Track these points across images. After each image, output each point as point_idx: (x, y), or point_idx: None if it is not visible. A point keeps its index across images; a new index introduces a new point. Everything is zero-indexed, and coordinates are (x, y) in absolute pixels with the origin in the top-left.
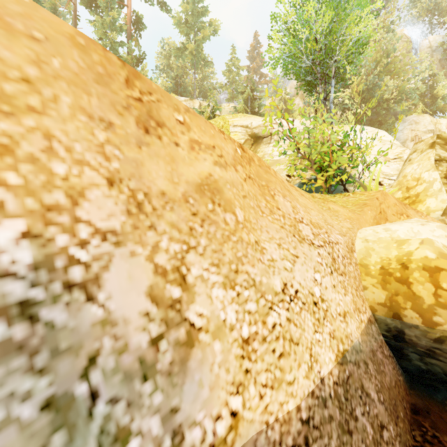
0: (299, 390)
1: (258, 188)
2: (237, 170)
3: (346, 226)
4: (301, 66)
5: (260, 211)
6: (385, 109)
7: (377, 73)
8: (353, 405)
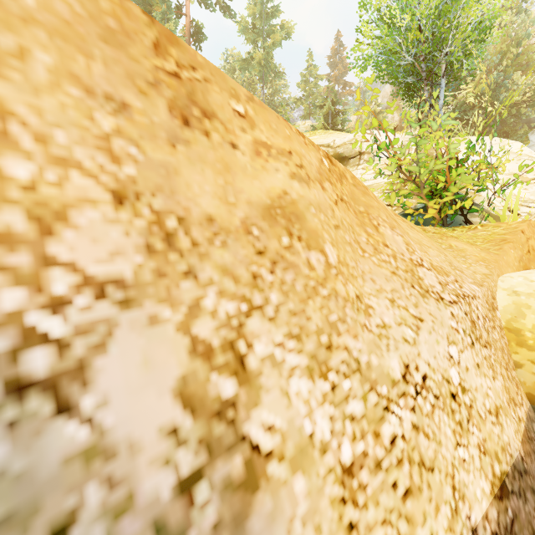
0: None
1: (355, 216)
2: (324, 188)
3: (481, 271)
4: (399, 64)
5: (359, 250)
6: (514, 116)
7: (502, 69)
8: None
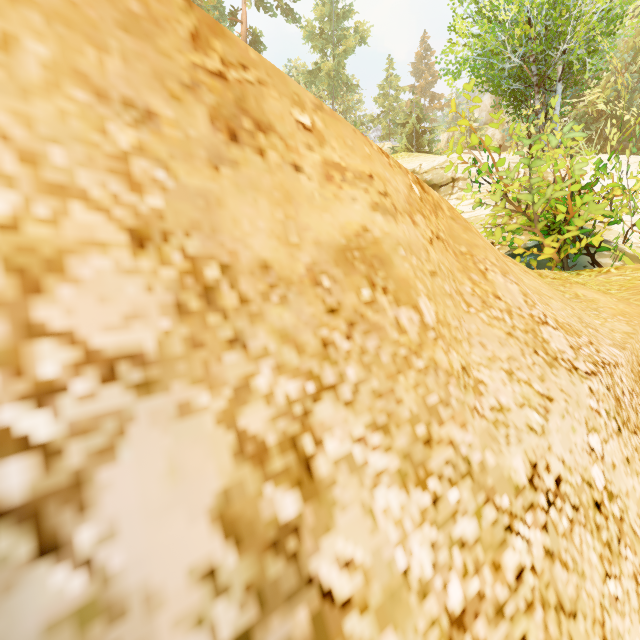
0: None
1: (455, 259)
2: (415, 223)
3: (621, 329)
4: (503, 68)
5: (462, 303)
6: None
7: (636, 69)
8: None
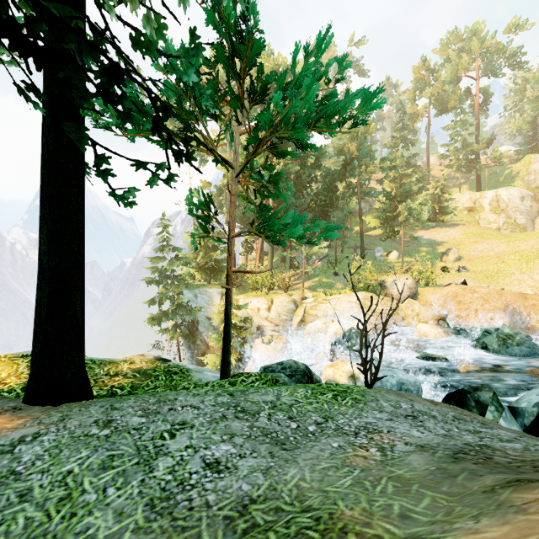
0: None
1: None
2: None
3: None
4: None
5: None
6: None
7: None
8: None
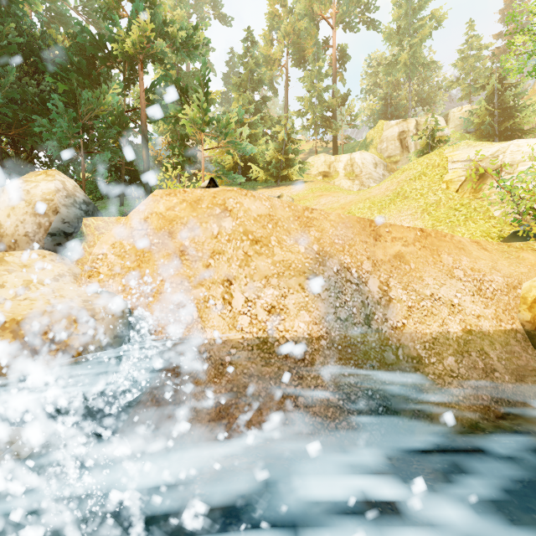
0: (433, 329)
1: (429, 252)
2: (414, 245)
3: (521, 271)
4: None
5: (427, 264)
6: None
7: None
8: (470, 350)
